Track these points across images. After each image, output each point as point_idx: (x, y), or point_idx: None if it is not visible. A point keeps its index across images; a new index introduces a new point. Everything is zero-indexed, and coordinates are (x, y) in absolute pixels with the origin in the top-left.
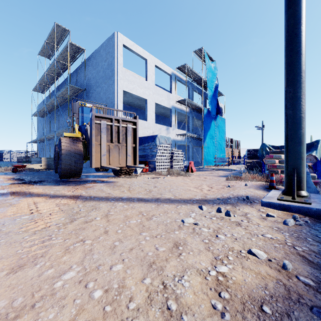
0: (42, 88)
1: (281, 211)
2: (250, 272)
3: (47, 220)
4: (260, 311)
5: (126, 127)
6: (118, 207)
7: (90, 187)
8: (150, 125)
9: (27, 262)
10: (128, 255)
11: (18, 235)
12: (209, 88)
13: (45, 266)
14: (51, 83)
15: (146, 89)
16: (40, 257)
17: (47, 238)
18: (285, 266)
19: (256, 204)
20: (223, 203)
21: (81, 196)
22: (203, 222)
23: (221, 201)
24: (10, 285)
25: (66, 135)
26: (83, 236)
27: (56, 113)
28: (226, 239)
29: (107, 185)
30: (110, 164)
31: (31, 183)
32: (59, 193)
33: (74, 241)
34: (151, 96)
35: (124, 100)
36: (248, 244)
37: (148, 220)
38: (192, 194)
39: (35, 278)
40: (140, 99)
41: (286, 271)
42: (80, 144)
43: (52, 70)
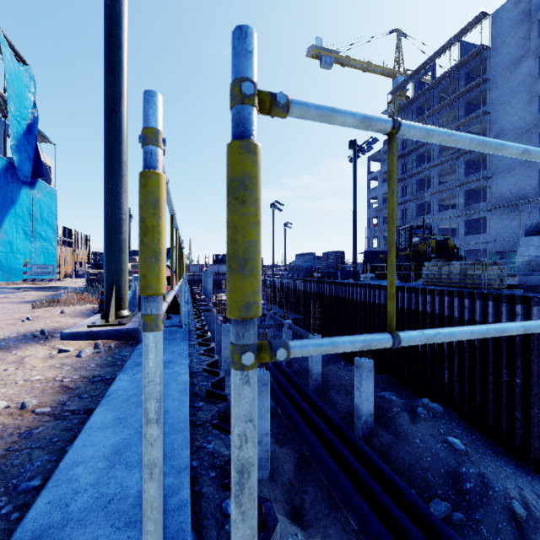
0: None
1: (88, 341)
2: None
3: None
4: None
5: None
6: None
7: None
8: None
9: None
10: None
11: None
12: (13, 116)
13: None
14: None
15: None
16: None
17: None
18: (23, 405)
19: (55, 340)
20: None
21: None
22: None
23: None
24: None
25: None
26: None
27: None
28: None
29: None
30: None
31: None
32: None
33: None
34: None
35: None
36: None
37: None
38: None
39: None
40: None
41: (22, 411)
42: None
43: None
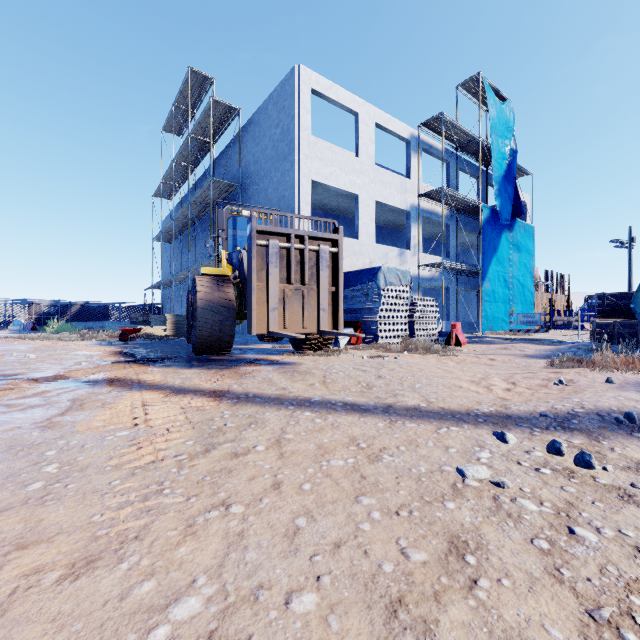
0: (169, 190)
1: None
2: None
3: (160, 444)
4: None
5: (318, 251)
6: (303, 422)
7: (246, 373)
8: (365, 247)
9: (104, 551)
10: (330, 564)
11: (102, 476)
12: (495, 161)
13: (139, 569)
14: (184, 180)
15: (356, 173)
16: (133, 539)
17: (154, 489)
18: None
19: None
20: (559, 429)
21: (229, 392)
22: (519, 482)
23: (554, 422)
24: (57, 615)
25: (205, 271)
26: (226, 492)
27: (191, 233)
28: (605, 547)
29: (280, 370)
30: (286, 328)
31: (145, 362)
32: (190, 385)
33: (207, 502)
34: (366, 188)
35: (312, 200)
36: None
37: (373, 463)
38: (469, 400)
39: (113, 604)
40: (345, 196)
41: None
42: (230, 288)
43: (185, 156)
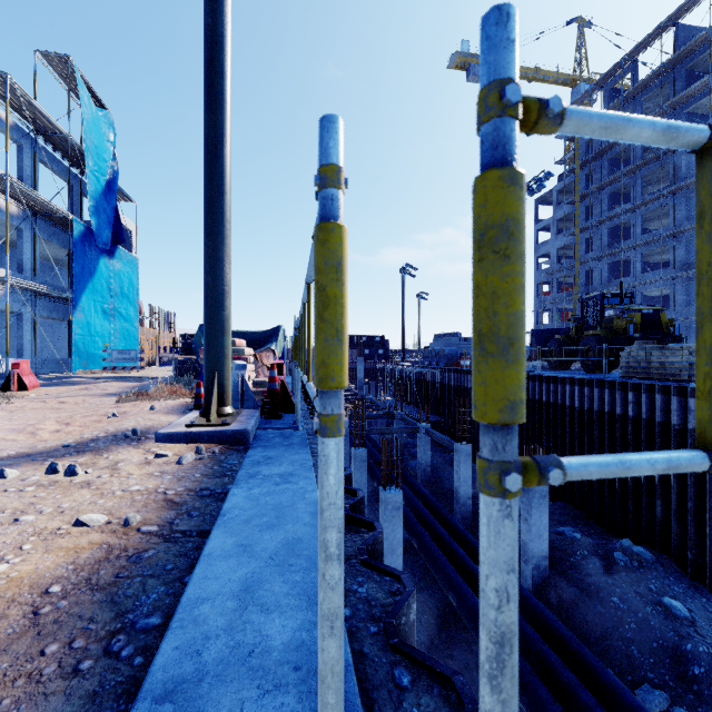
0: None
1: (187, 445)
2: (57, 552)
3: None
4: (41, 596)
5: None
6: None
7: None
8: None
9: None
10: None
11: None
12: (91, 172)
13: None
14: None
15: None
16: None
17: None
18: (127, 522)
19: (149, 442)
20: (75, 454)
21: None
22: None
23: (73, 449)
24: None
25: None
26: None
27: None
28: (37, 520)
29: None
30: None
31: None
32: None
33: None
34: None
35: None
36: (85, 511)
37: None
38: None
39: None
40: None
41: (126, 528)
42: None
43: None
